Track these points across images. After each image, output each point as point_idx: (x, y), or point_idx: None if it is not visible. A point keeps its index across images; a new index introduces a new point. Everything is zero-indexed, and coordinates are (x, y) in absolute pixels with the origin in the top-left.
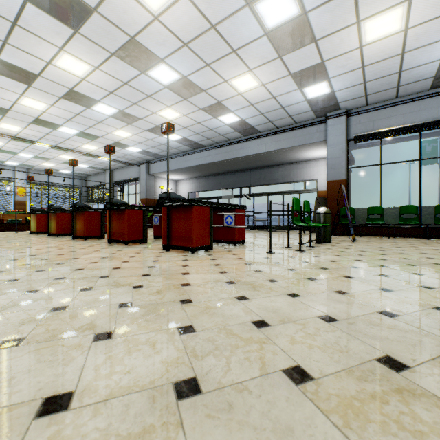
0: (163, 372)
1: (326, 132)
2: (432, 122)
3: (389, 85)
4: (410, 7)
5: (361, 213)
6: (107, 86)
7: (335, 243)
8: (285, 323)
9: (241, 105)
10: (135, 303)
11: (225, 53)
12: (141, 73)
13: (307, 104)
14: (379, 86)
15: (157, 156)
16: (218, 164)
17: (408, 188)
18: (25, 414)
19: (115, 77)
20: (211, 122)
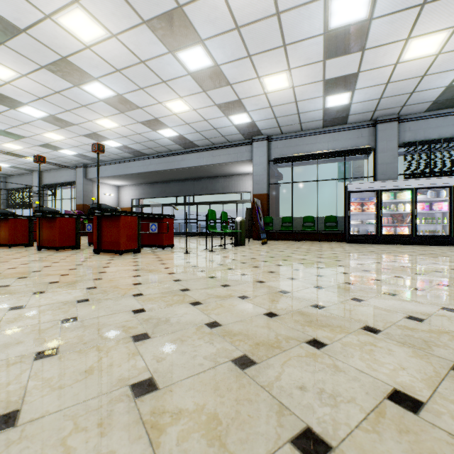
0: (73, 299)
1: (253, 152)
2: (324, 153)
3: (294, 121)
4: (291, 74)
5: (279, 221)
6: (36, 92)
7: (248, 246)
8: (151, 283)
9: (178, 123)
10: (62, 281)
11: (156, 82)
12: (74, 86)
13: (235, 128)
14: (287, 122)
15: (95, 160)
16: (161, 173)
17: (336, 200)
18: (3, 310)
19: (45, 85)
20: (151, 134)
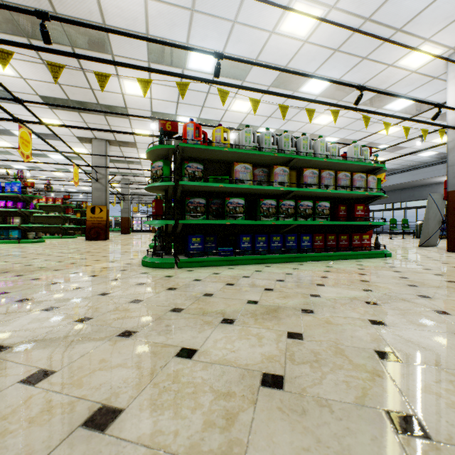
0: None
1: None
2: None
3: None
4: None
5: None
6: None
7: None
8: None
9: None
10: None
11: None
12: None
13: (426, 157)
14: None
15: None
16: None
17: None
18: None
19: None
20: None
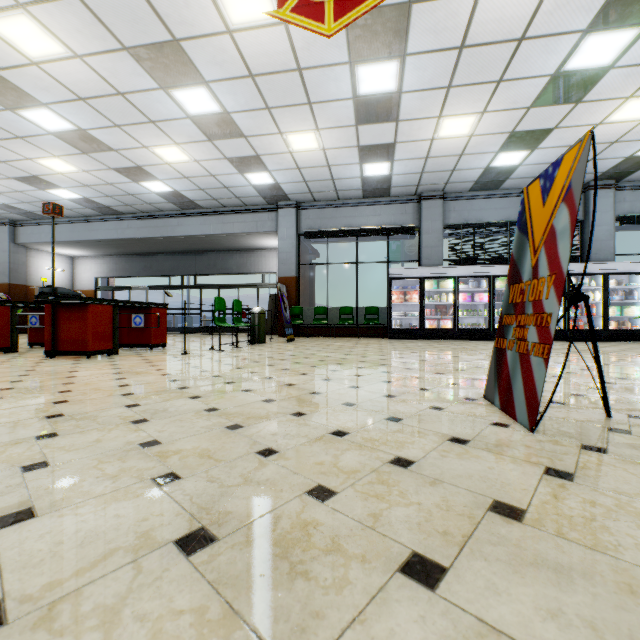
0: (46, 401)
1: (278, 222)
2: (364, 229)
3: (328, 188)
4: (320, 135)
5: (311, 313)
6: None
7: (269, 344)
8: (142, 384)
9: (172, 175)
10: (18, 387)
11: (140, 120)
12: (5, 109)
13: (254, 189)
14: (320, 187)
15: (33, 216)
16: (145, 241)
17: None
18: None
19: None
20: (130, 185)
